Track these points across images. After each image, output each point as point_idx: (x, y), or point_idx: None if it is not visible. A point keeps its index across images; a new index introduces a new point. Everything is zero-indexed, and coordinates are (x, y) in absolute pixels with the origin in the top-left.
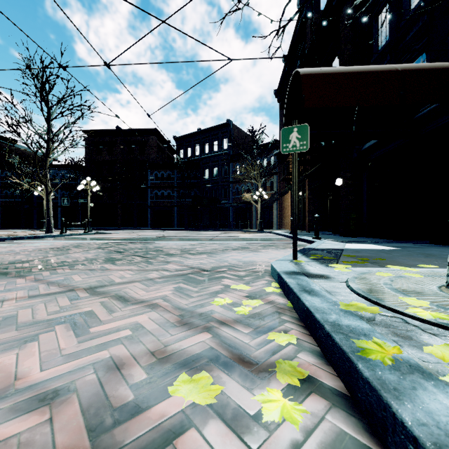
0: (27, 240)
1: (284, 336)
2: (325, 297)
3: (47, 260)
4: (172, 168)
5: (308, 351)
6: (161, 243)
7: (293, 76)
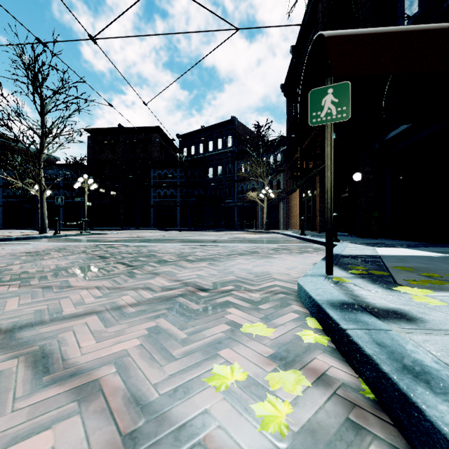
0: (12, 242)
1: None
2: None
3: (5, 270)
4: (176, 166)
5: None
6: (157, 245)
7: (313, 43)
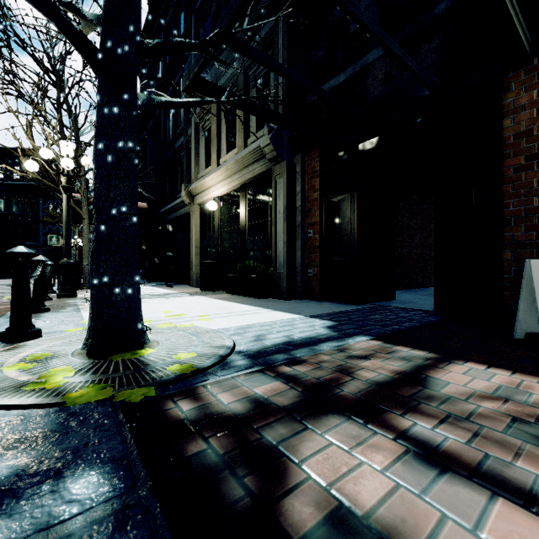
0: None
1: None
2: None
3: None
4: None
5: None
6: None
7: None
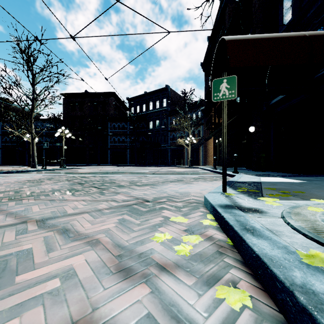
0: (14, 174)
1: (234, 292)
2: (272, 240)
3: (20, 191)
4: (126, 120)
5: (270, 321)
6: (115, 176)
7: (219, 43)
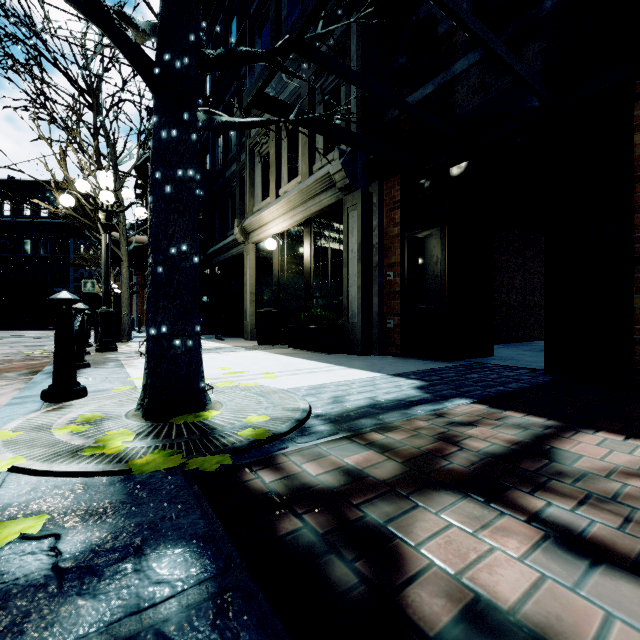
0: None
1: None
2: None
3: None
4: None
5: None
6: None
7: None
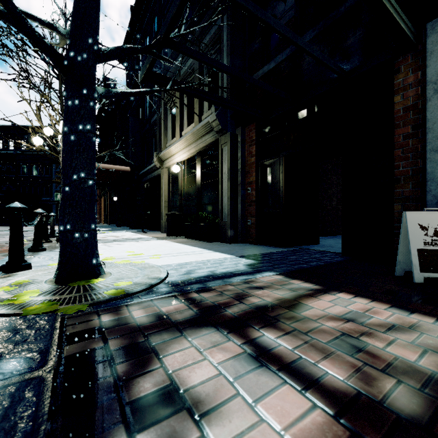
0: None
1: None
2: None
3: None
4: None
5: None
6: None
7: None
